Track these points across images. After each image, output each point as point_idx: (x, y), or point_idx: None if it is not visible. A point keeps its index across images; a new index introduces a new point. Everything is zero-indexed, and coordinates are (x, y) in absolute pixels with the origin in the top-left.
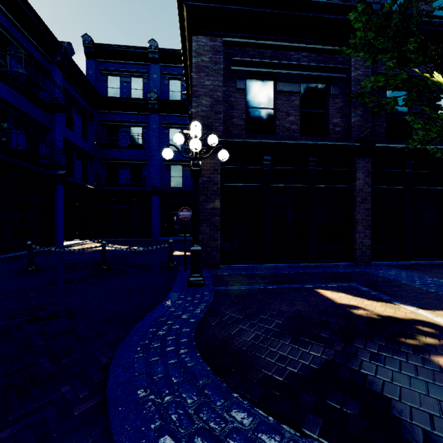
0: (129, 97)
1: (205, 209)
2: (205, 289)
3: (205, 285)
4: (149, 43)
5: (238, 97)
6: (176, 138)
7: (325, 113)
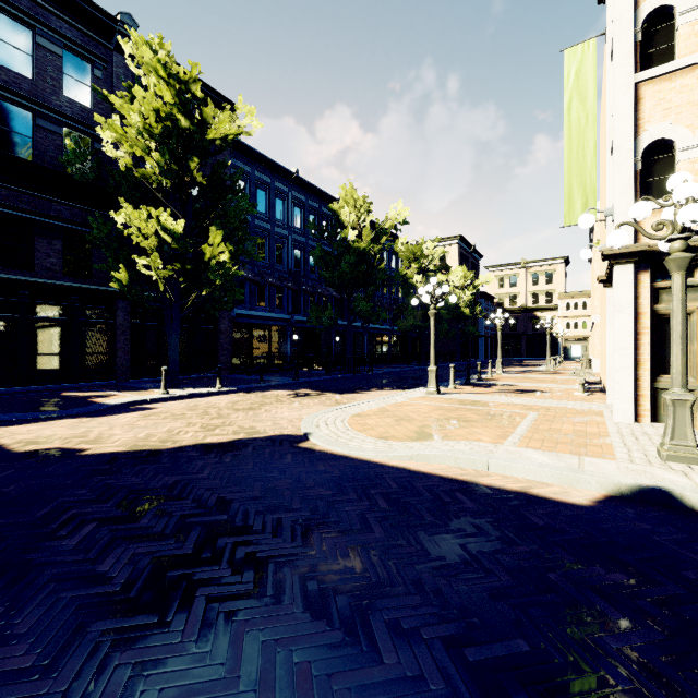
0: None
1: None
2: None
3: None
4: None
5: None
6: None
7: (90, 259)
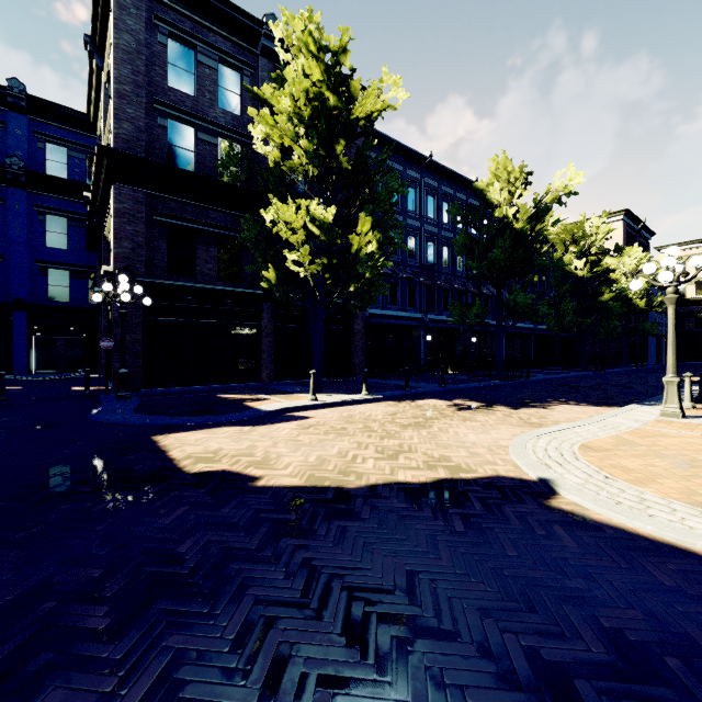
0: None
1: (127, 340)
2: (133, 400)
3: (132, 398)
4: (8, 82)
5: (160, 243)
6: (106, 287)
7: (240, 264)
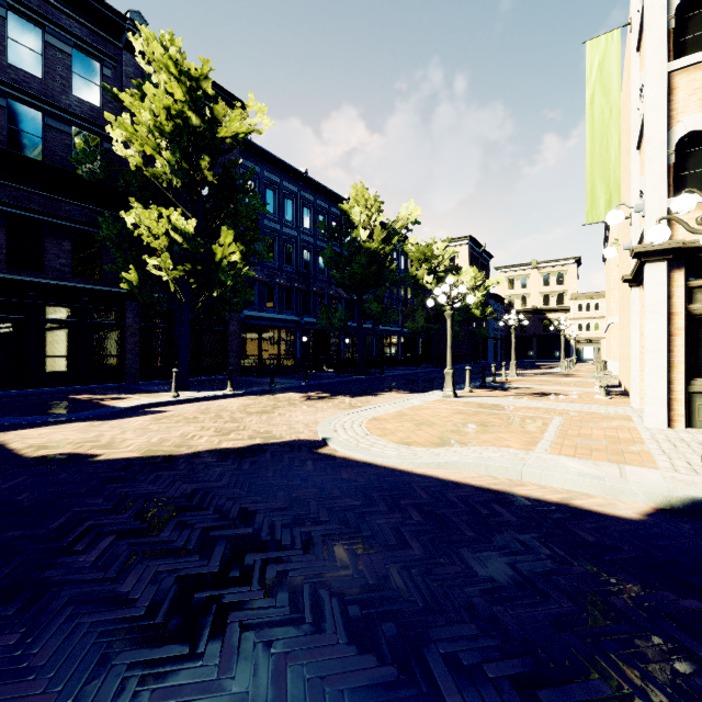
0: None
1: None
2: None
3: None
4: None
5: None
6: None
7: (100, 260)
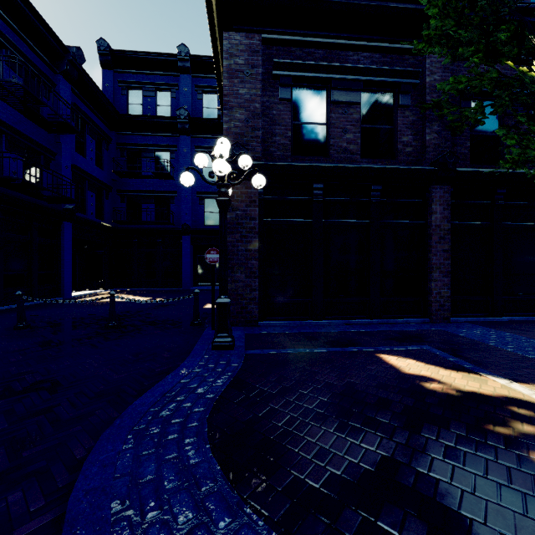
0: (154, 115)
1: (240, 251)
2: (234, 353)
3: (234, 348)
4: (178, 49)
5: (281, 110)
6: (198, 158)
7: (392, 129)
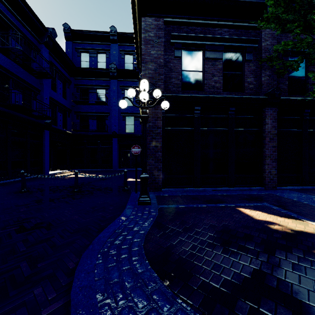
0: (96, 67)
1: (151, 146)
2: (152, 207)
3: (151, 204)
4: (110, 29)
5: (175, 63)
6: (129, 92)
7: (241, 74)
